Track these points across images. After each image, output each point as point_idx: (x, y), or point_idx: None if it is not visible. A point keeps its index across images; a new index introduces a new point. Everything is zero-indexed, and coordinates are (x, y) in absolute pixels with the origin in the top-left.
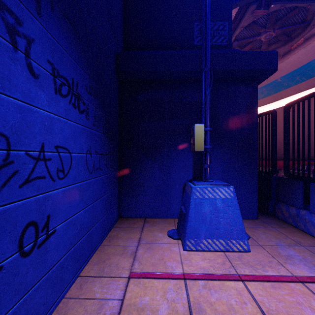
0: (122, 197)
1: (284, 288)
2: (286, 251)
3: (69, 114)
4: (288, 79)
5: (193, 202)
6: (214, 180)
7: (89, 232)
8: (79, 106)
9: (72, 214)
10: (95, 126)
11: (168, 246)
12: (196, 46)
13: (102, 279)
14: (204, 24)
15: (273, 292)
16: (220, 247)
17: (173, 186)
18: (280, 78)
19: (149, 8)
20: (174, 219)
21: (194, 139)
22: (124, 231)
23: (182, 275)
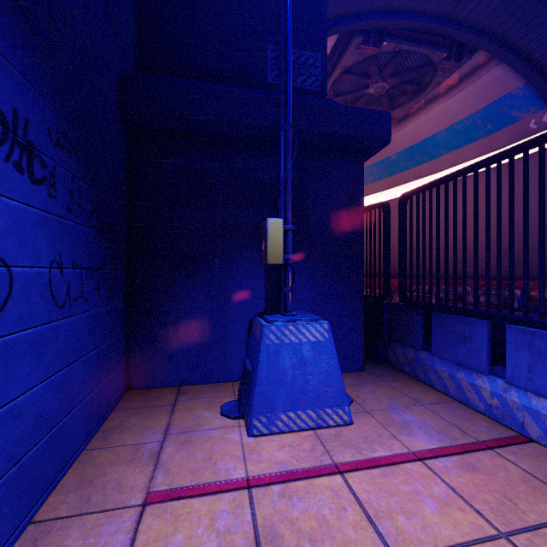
0: (133, 350)
1: (399, 473)
2: (401, 416)
3: (6, 185)
4: (405, 158)
5: (264, 352)
6: (300, 313)
7: (58, 428)
8: (33, 169)
9: (12, 396)
10: (72, 212)
11: (221, 433)
12: (271, 84)
13: (86, 519)
14: (284, 51)
15: (384, 483)
16: (309, 423)
17: (232, 325)
18: (396, 155)
19: (188, 2)
20: (234, 383)
21: (266, 243)
22: (137, 415)
23: (245, 482)
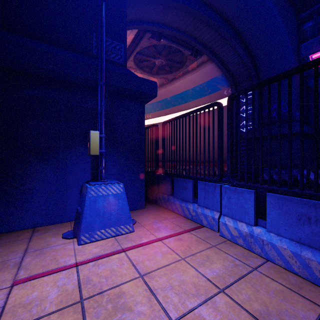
0: None
1: (150, 246)
2: (157, 225)
3: None
4: (174, 100)
5: (88, 200)
6: (109, 180)
7: None
8: None
9: None
10: None
11: (62, 246)
12: (95, 55)
13: None
14: (100, 43)
15: (143, 251)
16: (112, 234)
17: (70, 189)
18: (170, 98)
19: None
20: (71, 222)
21: (90, 144)
22: (3, 246)
23: (74, 264)
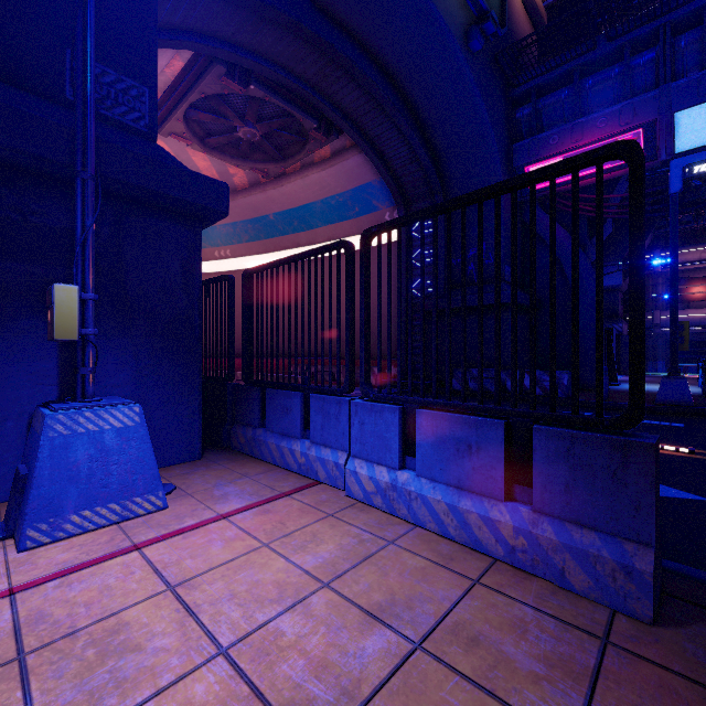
0: None
1: (200, 532)
2: (223, 490)
3: None
4: (284, 221)
5: (47, 446)
6: (107, 398)
7: None
8: None
9: None
10: None
11: None
12: (72, 102)
13: None
14: (83, 83)
15: (183, 543)
16: (111, 518)
17: None
18: (274, 216)
19: None
20: (1, 505)
21: (53, 314)
22: None
23: (6, 592)
